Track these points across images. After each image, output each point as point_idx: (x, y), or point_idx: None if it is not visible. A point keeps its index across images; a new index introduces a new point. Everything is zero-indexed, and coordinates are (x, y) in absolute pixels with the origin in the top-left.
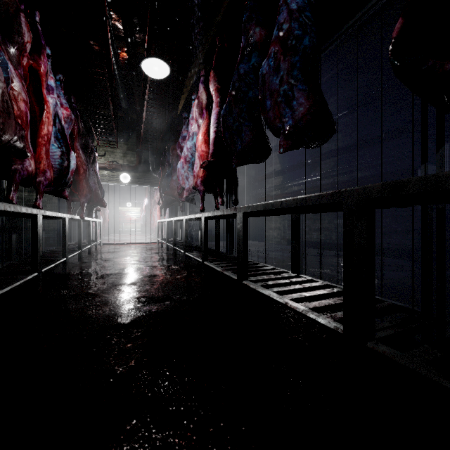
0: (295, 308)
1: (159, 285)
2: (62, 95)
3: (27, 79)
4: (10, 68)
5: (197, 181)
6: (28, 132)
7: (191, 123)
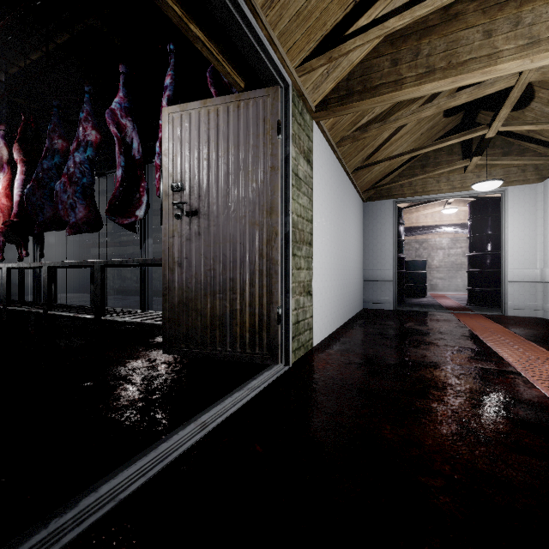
0: (78, 315)
1: None
2: None
3: None
4: None
5: None
6: None
7: None
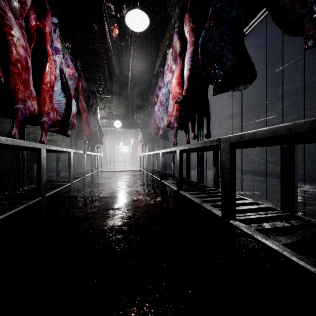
0: None
1: (139, 212)
2: (69, 59)
3: (34, 37)
4: (12, 18)
5: (172, 119)
6: (30, 77)
7: (166, 73)
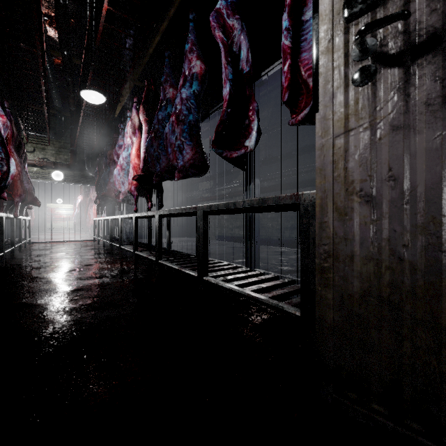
0: (182, 269)
1: (96, 270)
2: None
3: None
4: None
5: (131, 187)
6: None
7: (126, 136)
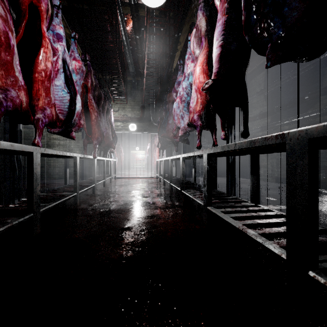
0: None
1: (156, 235)
2: (75, 50)
3: (26, 14)
4: None
5: (196, 116)
6: (15, 60)
7: (187, 63)
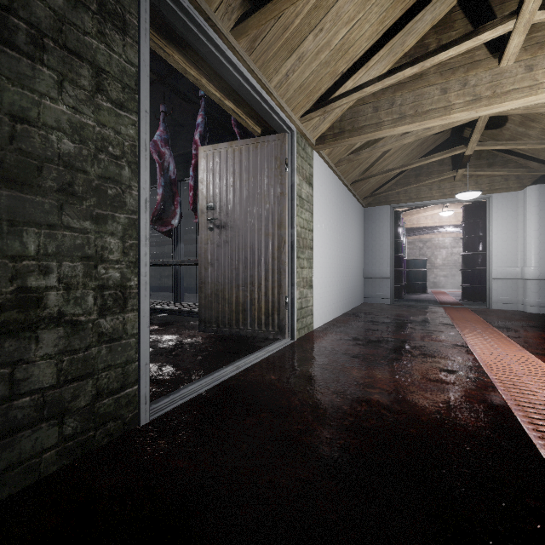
0: None
1: None
2: None
3: None
4: None
5: None
6: None
7: None
